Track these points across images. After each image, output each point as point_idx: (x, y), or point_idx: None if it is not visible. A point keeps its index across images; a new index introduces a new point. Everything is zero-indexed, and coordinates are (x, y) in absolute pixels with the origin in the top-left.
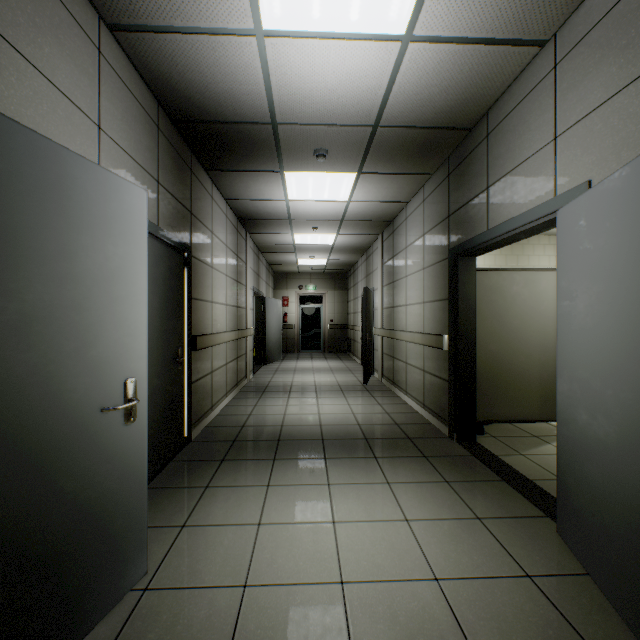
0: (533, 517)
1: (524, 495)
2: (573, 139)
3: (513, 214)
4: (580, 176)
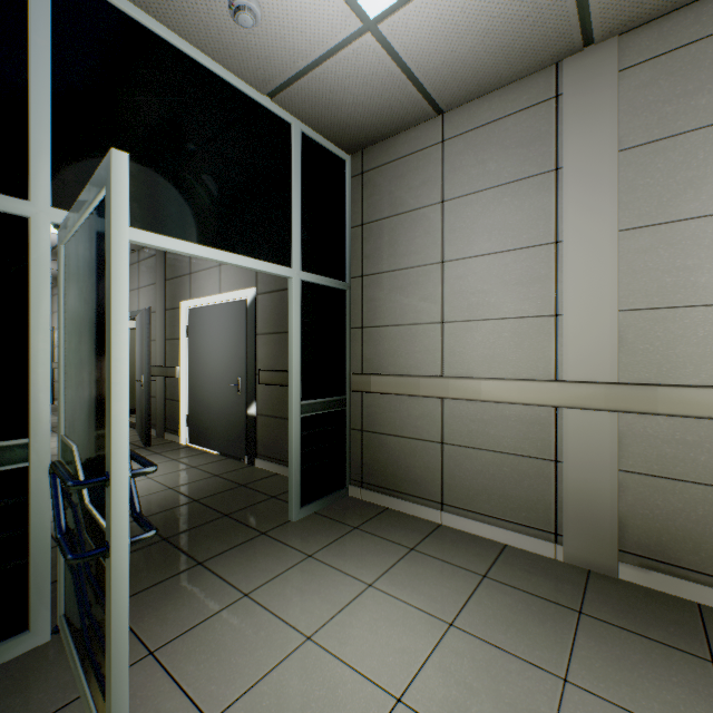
0: (132, 430)
1: (133, 427)
2: (143, 292)
3: (130, 310)
4: (144, 306)
